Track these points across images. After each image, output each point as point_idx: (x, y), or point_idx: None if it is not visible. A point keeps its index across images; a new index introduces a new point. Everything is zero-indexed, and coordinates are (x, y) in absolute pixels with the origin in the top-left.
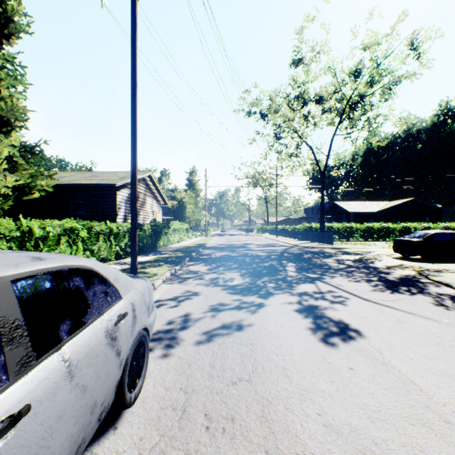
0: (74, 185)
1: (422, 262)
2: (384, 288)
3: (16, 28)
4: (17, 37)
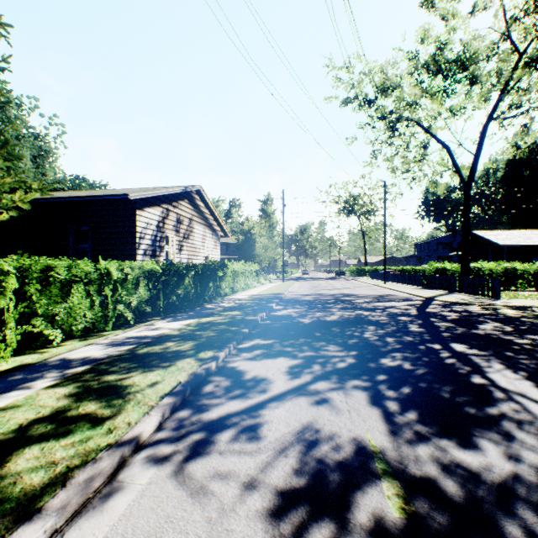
0: (66, 201)
1: None
2: None
3: None
4: None
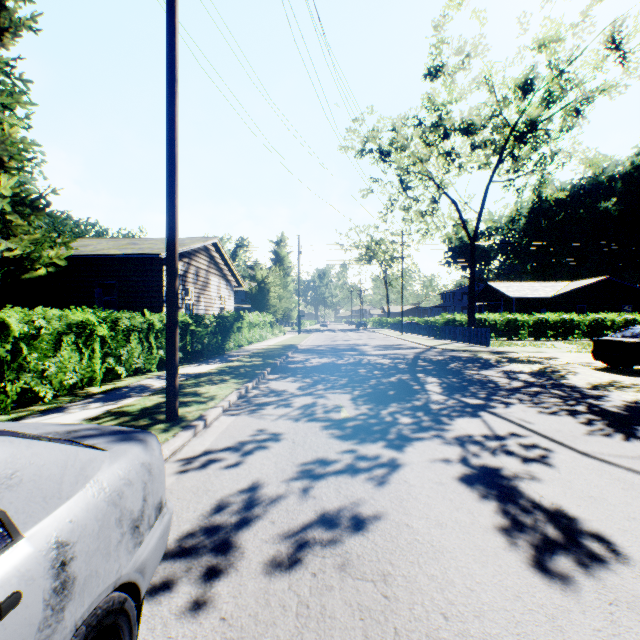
0: (98, 257)
1: None
2: (608, 430)
3: (12, 20)
4: (14, 34)
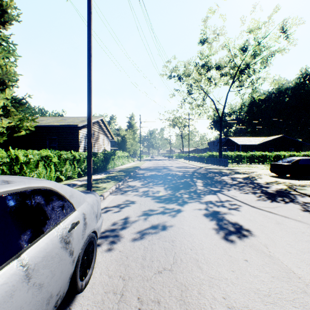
0: (49, 126)
1: (291, 179)
2: (265, 198)
3: (9, 17)
4: (10, 23)
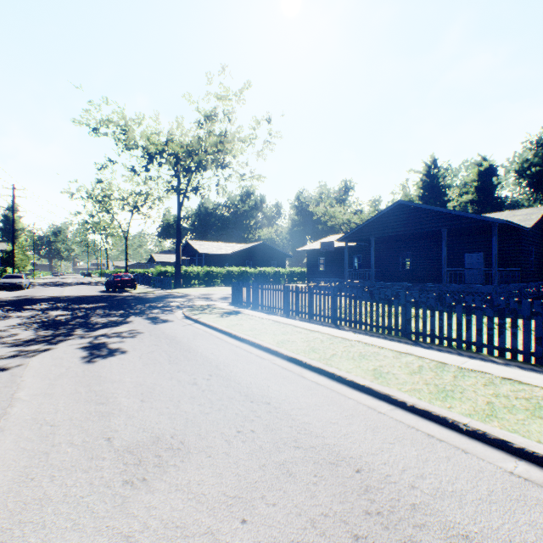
0: None
1: None
2: (90, 285)
3: None
4: None
